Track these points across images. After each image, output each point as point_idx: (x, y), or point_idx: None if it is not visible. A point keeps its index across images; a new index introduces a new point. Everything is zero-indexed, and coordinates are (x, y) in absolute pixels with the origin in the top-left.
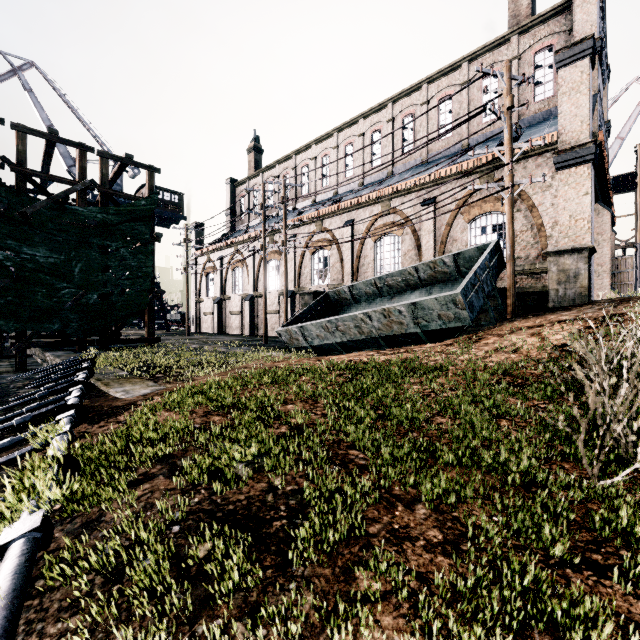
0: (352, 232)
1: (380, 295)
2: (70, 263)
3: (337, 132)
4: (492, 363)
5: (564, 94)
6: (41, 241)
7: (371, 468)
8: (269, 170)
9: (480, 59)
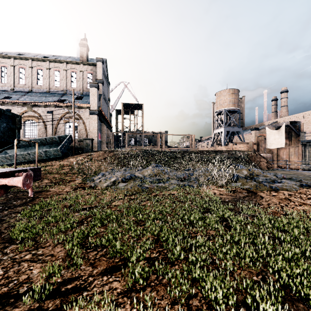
0: None
1: (30, 146)
2: None
3: None
4: (65, 163)
5: (92, 95)
6: None
7: (42, 175)
8: None
9: (70, 64)
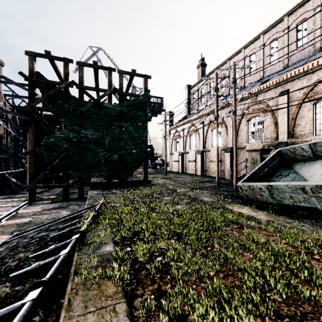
0: (287, 99)
1: None
2: (103, 137)
3: (263, 34)
4: None
5: None
6: (90, 126)
7: None
8: (211, 74)
9: None
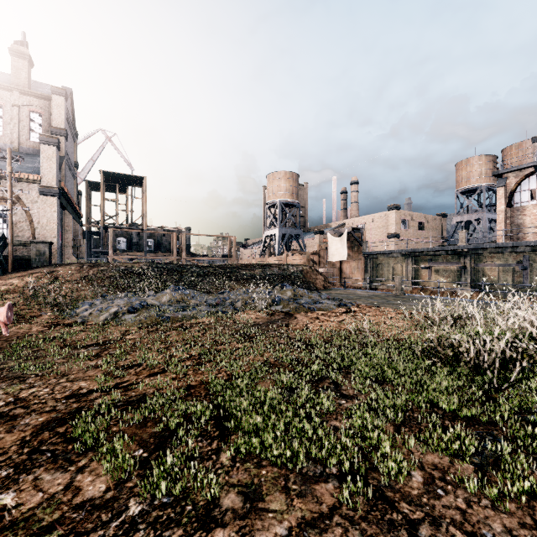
0: None
1: None
2: None
3: None
4: (2, 288)
5: (44, 158)
6: None
7: None
8: None
9: None
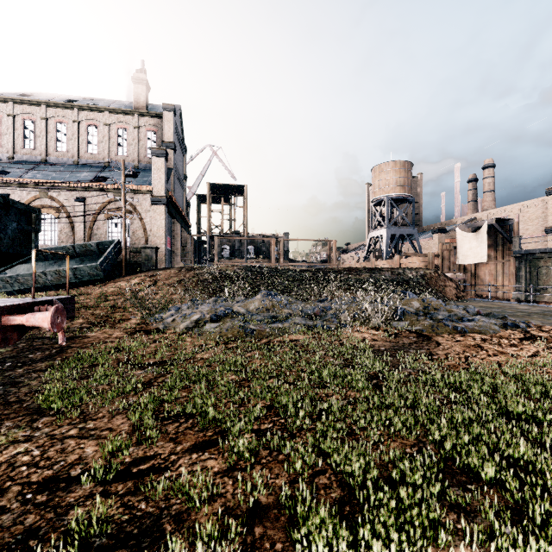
0: None
1: (46, 260)
2: None
3: None
4: (110, 290)
5: (155, 169)
6: None
7: None
8: None
9: (117, 115)
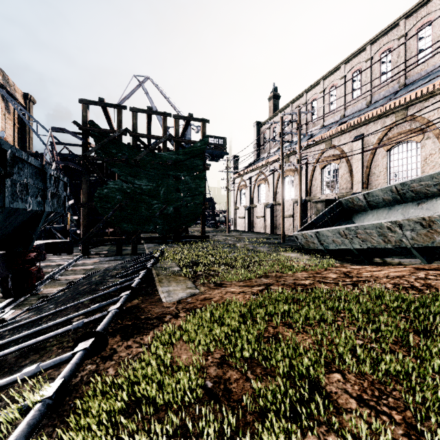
0: (362, 145)
1: (402, 201)
2: (158, 188)
3: (344, 64)
4: None
5: None
6: (144, 176)
7: None
8: (284, 109)
9: None
